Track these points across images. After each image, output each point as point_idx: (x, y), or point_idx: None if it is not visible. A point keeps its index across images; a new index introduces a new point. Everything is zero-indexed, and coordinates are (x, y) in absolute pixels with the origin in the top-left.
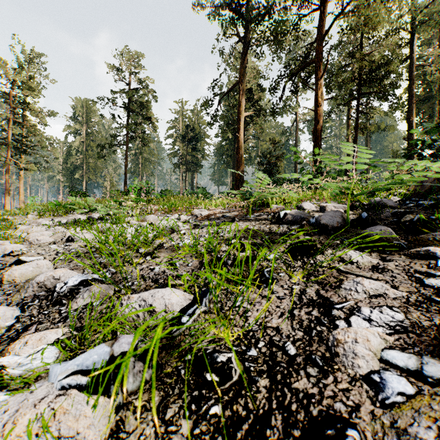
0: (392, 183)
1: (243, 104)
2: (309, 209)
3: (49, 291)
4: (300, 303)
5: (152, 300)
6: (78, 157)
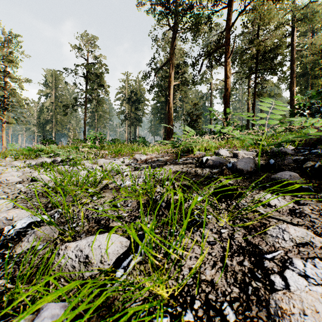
0: (296, 136)
1: (172, 76)
2: (224, 155)
3: (1, 232)
4: (230, 250)
5: (88, 250)
6: (48, 113)
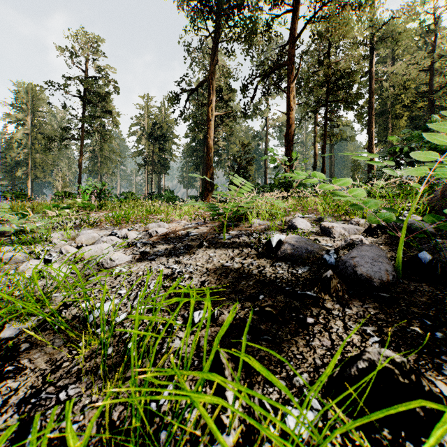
0: None
1: (213, 103)
2: (304, 228)
3: None
4: None
5: None
6: (21, 151)
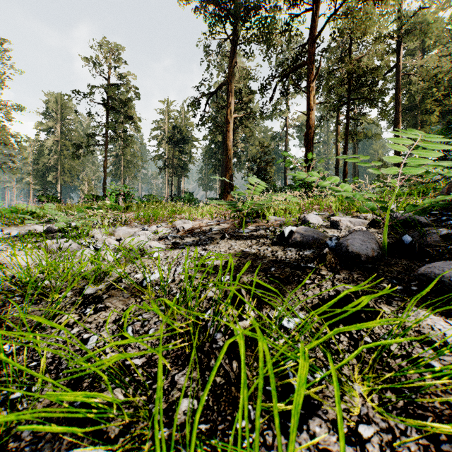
0: None
1: (232, 106)
2: (315, 223)
3: None
4: None
5: None
6: (51, 157)
